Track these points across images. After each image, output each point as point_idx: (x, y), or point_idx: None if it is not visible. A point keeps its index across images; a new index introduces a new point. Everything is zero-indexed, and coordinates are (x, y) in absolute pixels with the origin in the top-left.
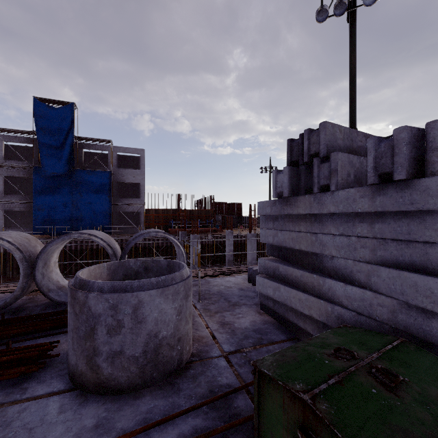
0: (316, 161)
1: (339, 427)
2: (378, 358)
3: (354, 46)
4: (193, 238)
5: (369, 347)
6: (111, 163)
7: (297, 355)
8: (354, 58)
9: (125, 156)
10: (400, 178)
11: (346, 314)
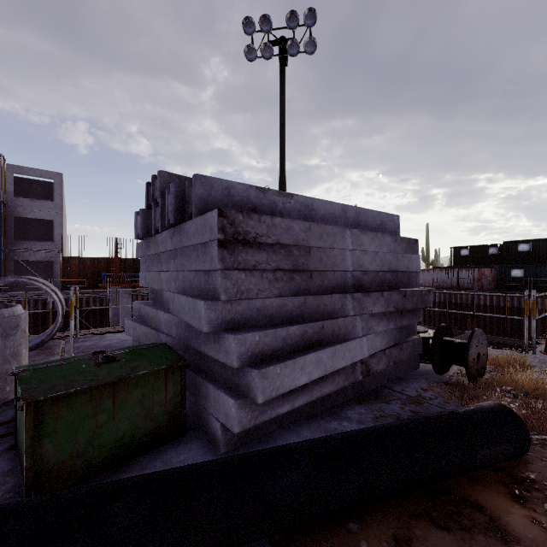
0: (153, 205)
1: (22, 380)
2: (120, 352)
3: (283, 93)
4: (122, 294)
5: (129, 349)
6: (1, 189)
7: (61, 359)
8: (283, 105)
9: (30, 180)
10: (171, 222)
11: (163, 338)
